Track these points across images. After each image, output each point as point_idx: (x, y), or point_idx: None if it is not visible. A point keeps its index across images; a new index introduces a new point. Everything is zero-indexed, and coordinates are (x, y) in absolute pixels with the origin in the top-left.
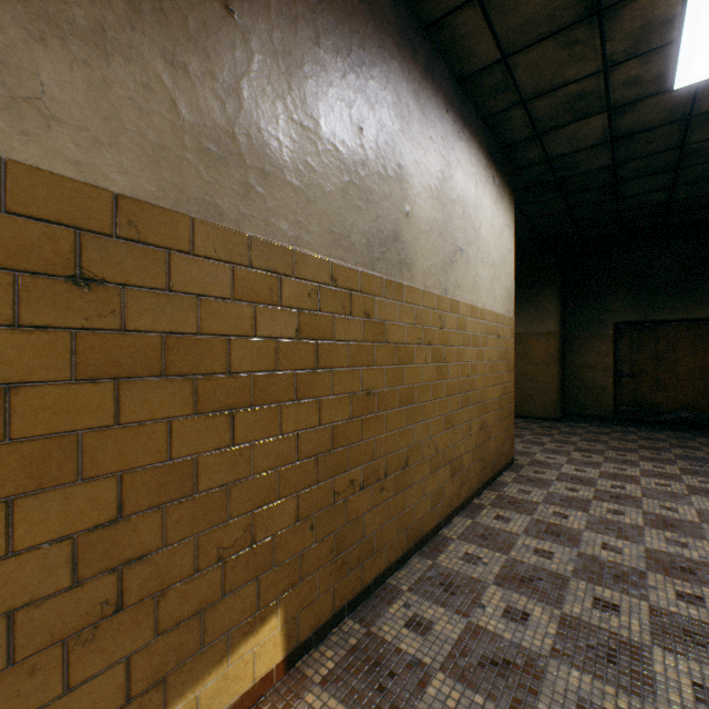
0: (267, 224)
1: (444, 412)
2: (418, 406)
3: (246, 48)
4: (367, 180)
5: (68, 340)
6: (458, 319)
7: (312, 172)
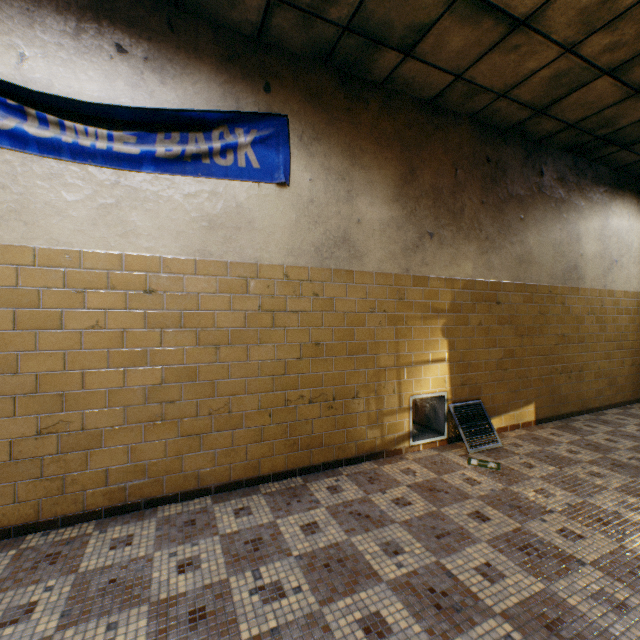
0: (530, 278)
1: (603, 350)
2: (586, 344)
3: (525, 227)
4: (562, 248)
5: (495, 316)
6: (613, 300)
7: (542, 255)
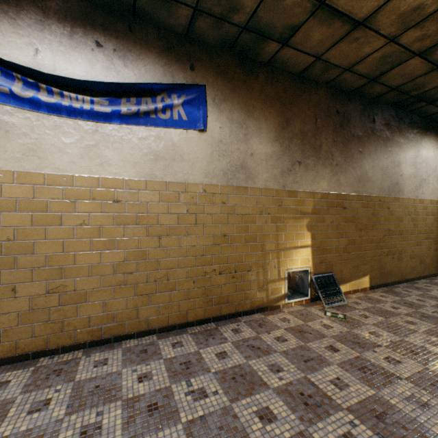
0: (366, 191)
1: (416, 240)
2: (404, 236)
3: (362, 157)
4: (388, 171)
5: (343, 217)
6: (422, 206)
7: (374, 176)
